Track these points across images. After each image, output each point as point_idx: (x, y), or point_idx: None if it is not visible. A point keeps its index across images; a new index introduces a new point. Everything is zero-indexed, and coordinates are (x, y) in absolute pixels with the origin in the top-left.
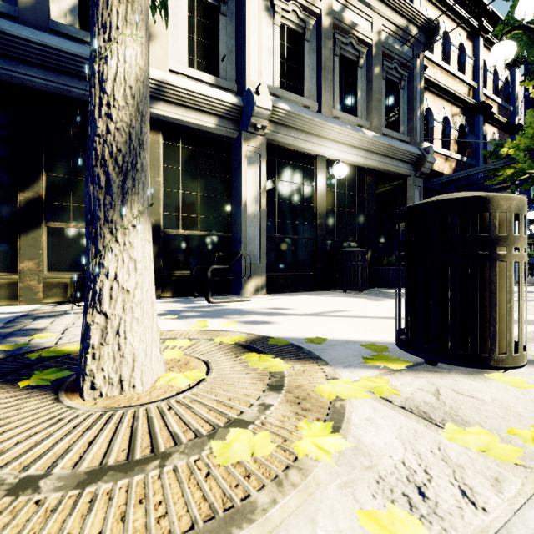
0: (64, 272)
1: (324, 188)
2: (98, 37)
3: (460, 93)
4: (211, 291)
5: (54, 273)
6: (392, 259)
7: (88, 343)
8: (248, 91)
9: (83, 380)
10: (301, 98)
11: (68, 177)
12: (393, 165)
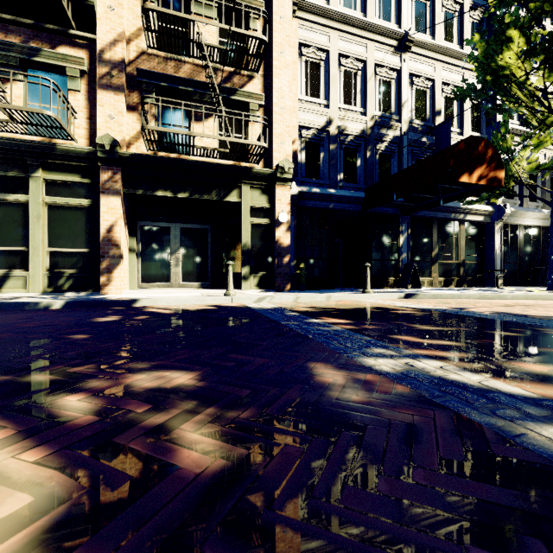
0: (440, 277)
1: (523, 239)
2: None
3: None
4: (478, 285)
5: (438, 277)
6: None
7: None
8: (498, 206)
9: None
10: (514, 201)
11: (441, 245)
12: None
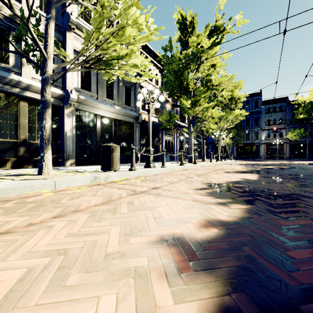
0: None
1: (100, 127)
2: (44, 120)
3: None
4: None
5: None
6: (126, 153)
7: (43, 167)
8: (67, 90)
9: (42, 172)
10: (90, 93)
11: None
12: (127, 119)
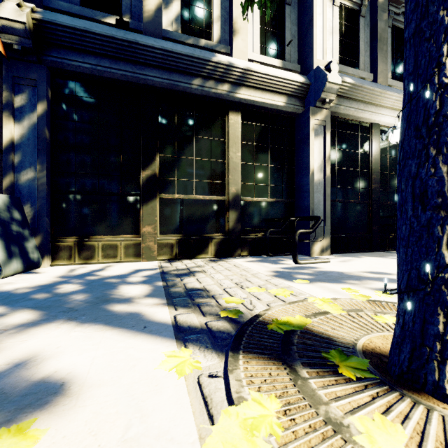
0: (170, 234)
1: (378, 154)
2: None
3: None
4: (278, 251)
5: (164, 235)
6: None
7: None
8: (316, 69)
9: None
10: (358, 71)
11: (173, 156)
12: None
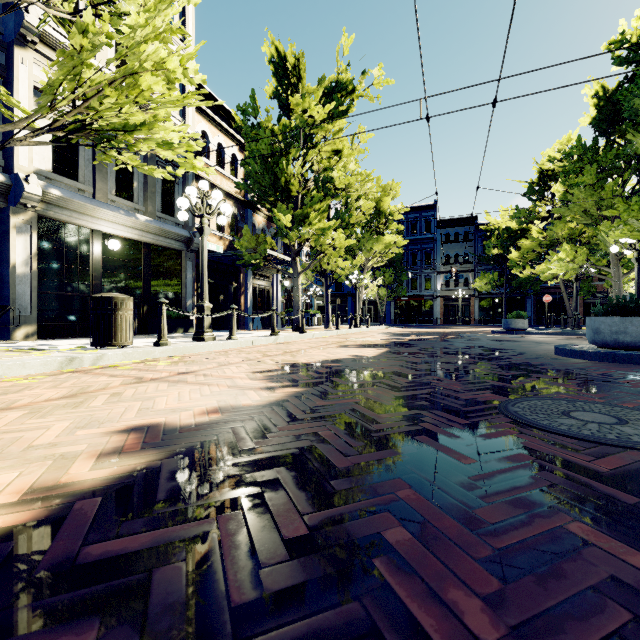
0: None
1: (100, 256)
2: None
3: (231, 191)
4: None
5: None
6: None
7: None
8: (17, 175)
9: None
10: (76, 183)
11: None
12: (166, 242)
